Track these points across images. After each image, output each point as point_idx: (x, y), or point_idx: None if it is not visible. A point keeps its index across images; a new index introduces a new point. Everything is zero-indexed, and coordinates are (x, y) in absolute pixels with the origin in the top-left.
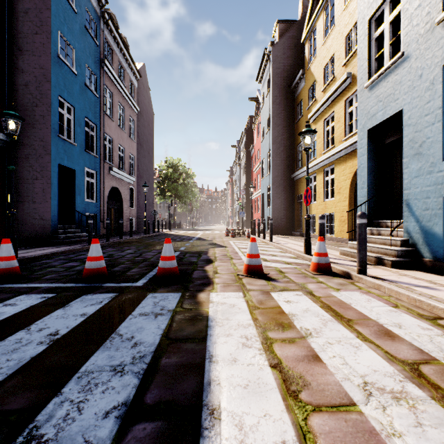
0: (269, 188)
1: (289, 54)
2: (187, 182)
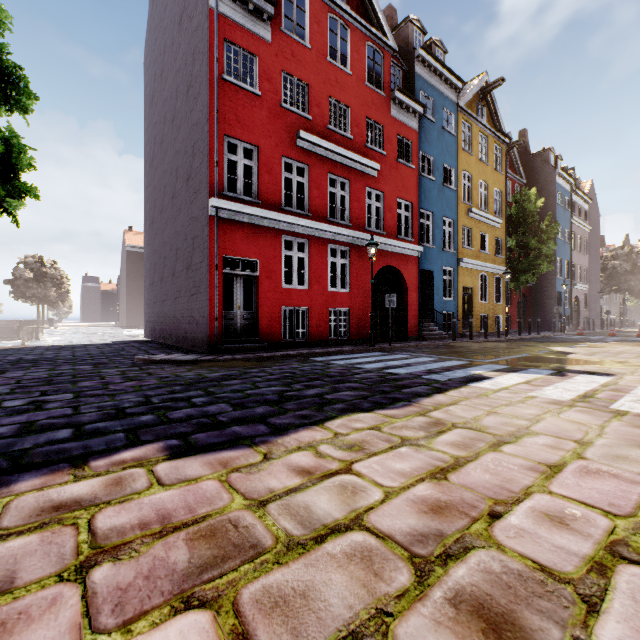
0: None
1: None
2: None
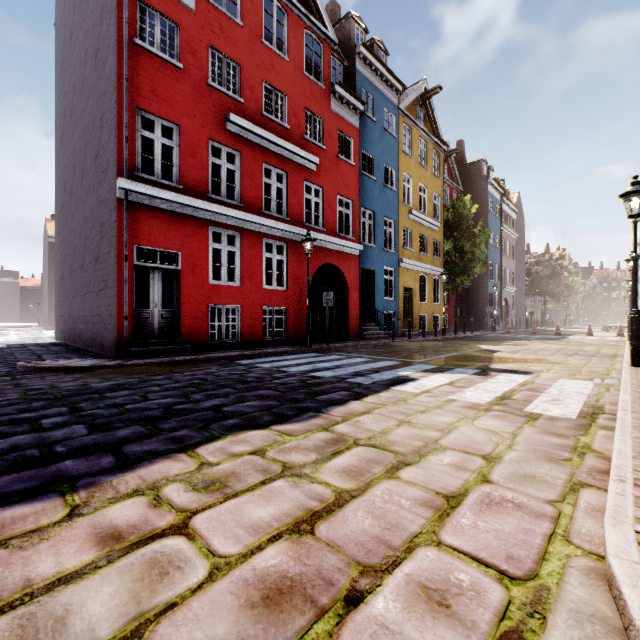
0: None
1: None
2: (561, 276)
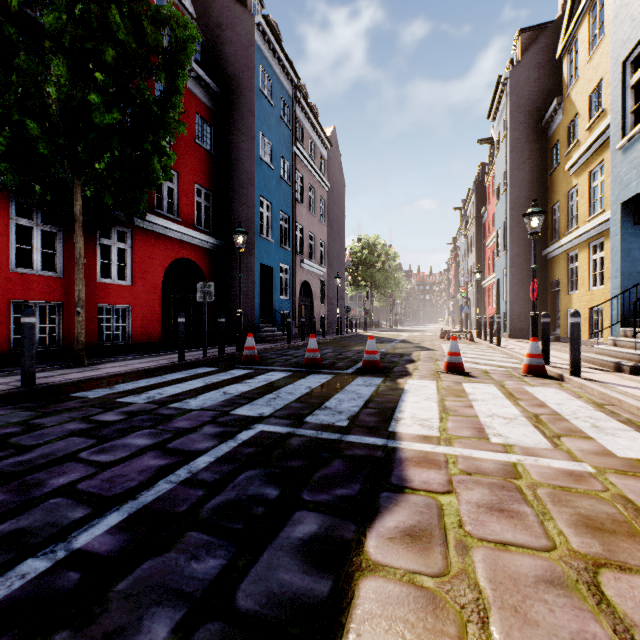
0: (505, 272)
1: (538, 75)
2: (388, 266)
